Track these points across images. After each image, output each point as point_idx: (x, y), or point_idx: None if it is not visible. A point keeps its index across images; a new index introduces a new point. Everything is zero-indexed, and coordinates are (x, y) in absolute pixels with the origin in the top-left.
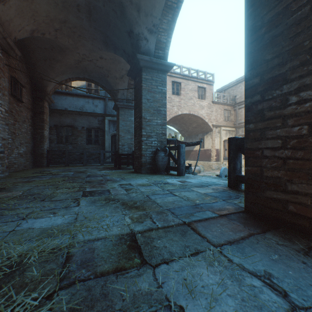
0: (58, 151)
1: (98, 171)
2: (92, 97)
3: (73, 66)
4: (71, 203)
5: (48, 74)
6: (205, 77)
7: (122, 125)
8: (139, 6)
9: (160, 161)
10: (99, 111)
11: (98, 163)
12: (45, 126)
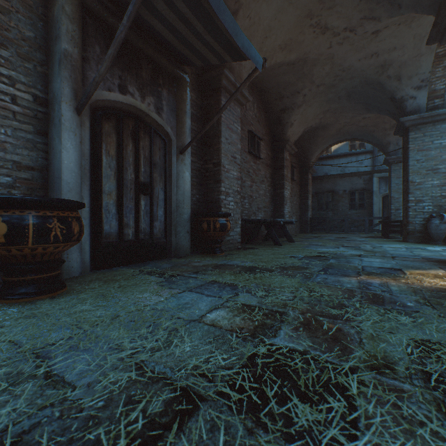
0: (319, 218)
1: (358, 238)
2: (355, 153)
3: (333, 135)
4: (335, 247)
5: (312, 150)
6: None
7: (395, 184)
8: (399, 75)
9: (433, 229)
10: (364, 168)
11: (361, 231)
12: (308, 196)
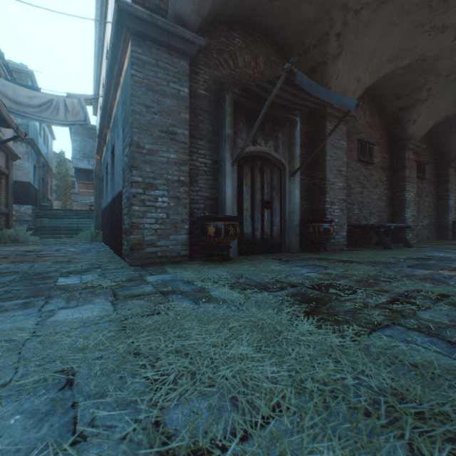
0: None
1: None
2: None
3: None
4: None
5: (453, 139)
6: None
7: None
8: None
9: None
10: None
11: None
12: (449, 195)
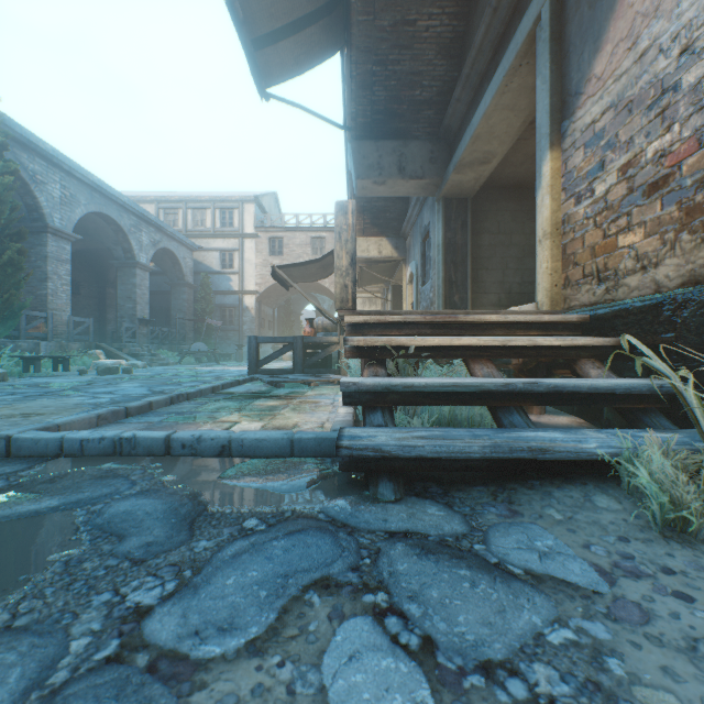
0: None
1: None
2: None
3: None
4: None
5: (106, 266)
6: (324, 222)
7: (174, 304)
8: (100, 235)
9: (122, 335)
10: None
11: (155, 343)
12: (109, 310)
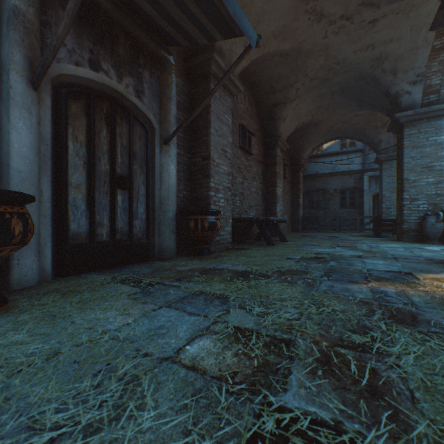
0: (311, 217)
1: (351, 237)
2: (346, 152)
3: (325, 132)
4: (331, 247)
5: (303, 147)
6: None
7: (386, 182)
8: (394, 69)
9: (428, 228)
10: (355, 167)
11: (352, 230)
12: (300, 194)
